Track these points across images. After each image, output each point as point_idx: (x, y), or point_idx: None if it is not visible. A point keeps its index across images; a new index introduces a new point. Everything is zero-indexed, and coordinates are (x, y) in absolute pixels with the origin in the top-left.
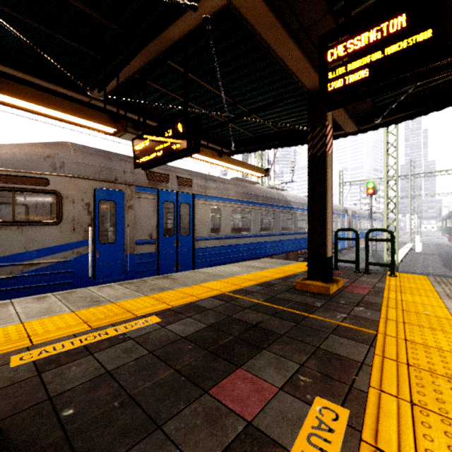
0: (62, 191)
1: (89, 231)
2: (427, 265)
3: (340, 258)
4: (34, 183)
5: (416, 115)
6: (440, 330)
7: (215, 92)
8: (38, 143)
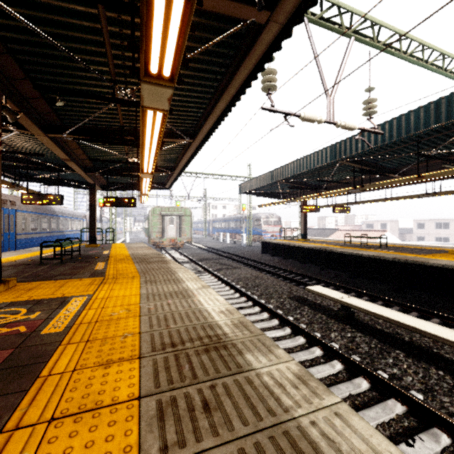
0: None
1: None
2: None
3: None
4: None
5: (121, 190)
6: (122, 247)
7: None
8: None
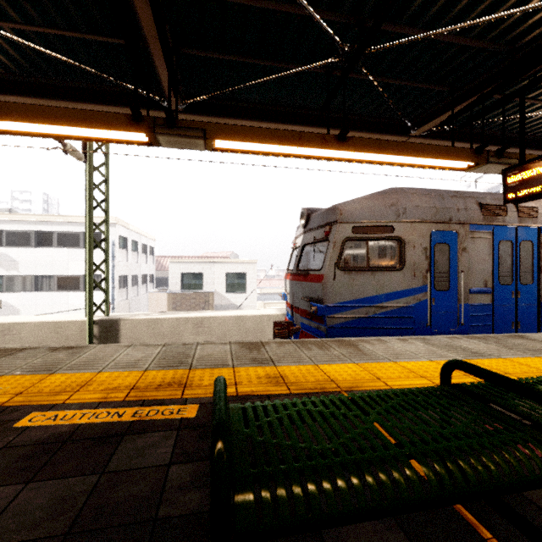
0: (404, 236)
1: (426, 277)
2: None
3: None
4: (382, 232)
5: None
6: None
7: None
8: (377, 193)
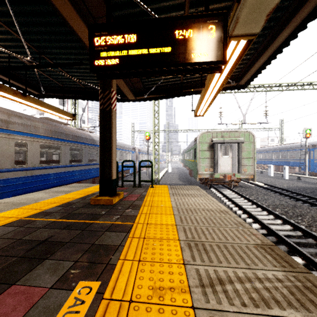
0: None
1: None
2: (172, 179)
3: (130, 179)
4: None
5: (163, 98)
6: (164, 213)
7: (16, 35)
8: None
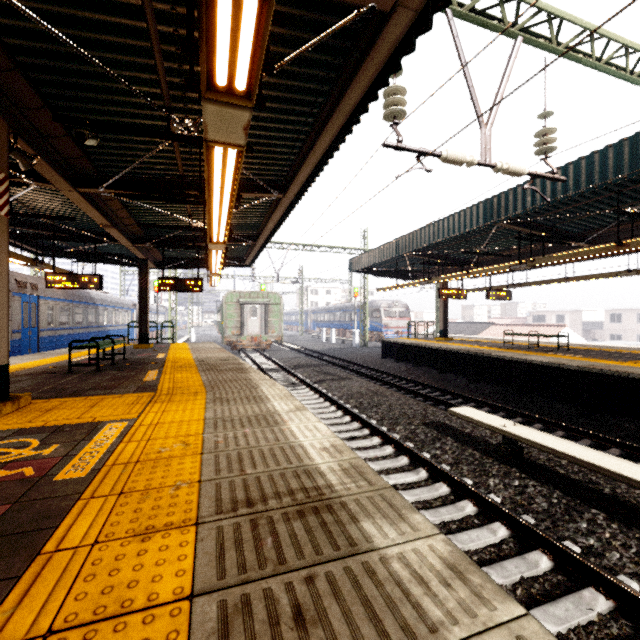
0: None
1: None
2: None
3: None
4: None
5: (183, 268)
6: (184, 348)
7: None
8: None
